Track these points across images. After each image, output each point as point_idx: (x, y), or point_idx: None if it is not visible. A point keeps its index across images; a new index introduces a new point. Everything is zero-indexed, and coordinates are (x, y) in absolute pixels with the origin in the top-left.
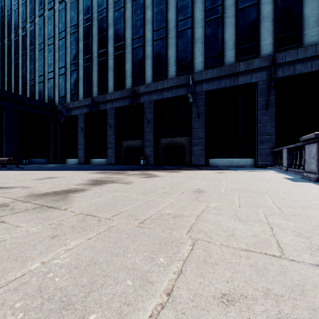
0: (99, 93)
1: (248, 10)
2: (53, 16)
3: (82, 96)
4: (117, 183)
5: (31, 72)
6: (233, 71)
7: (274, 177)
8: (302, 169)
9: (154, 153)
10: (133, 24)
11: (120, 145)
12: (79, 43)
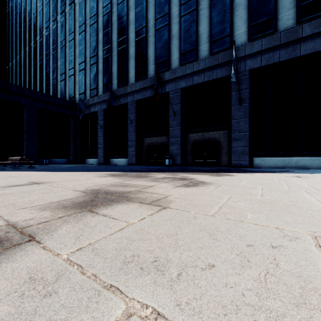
0: (119, 86)
1: None
2: (73, 10)
3: (101, 91)
4: (135, 202)
5: (53, 71)
6: (292, 37)
7: None
8: None
9: (181, 151)
10: (157, 1)
11: (141, 143)
12: (98, 34)
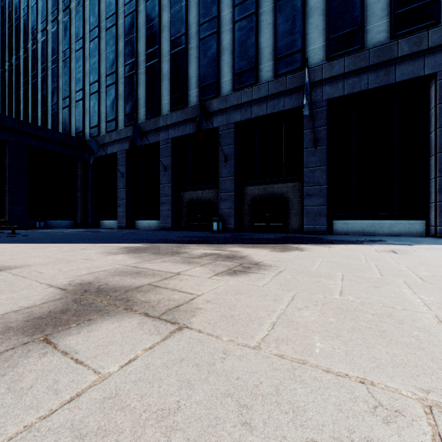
0: (148, 117)
1: None
2: (81, 6)
3: (123, 124)
4: (137, 313)
5: (53, 94)
6: (385, 56)
7: None
8: None
9: (235, 210)
10: None
11: (180, 198)
12: (118, 42)
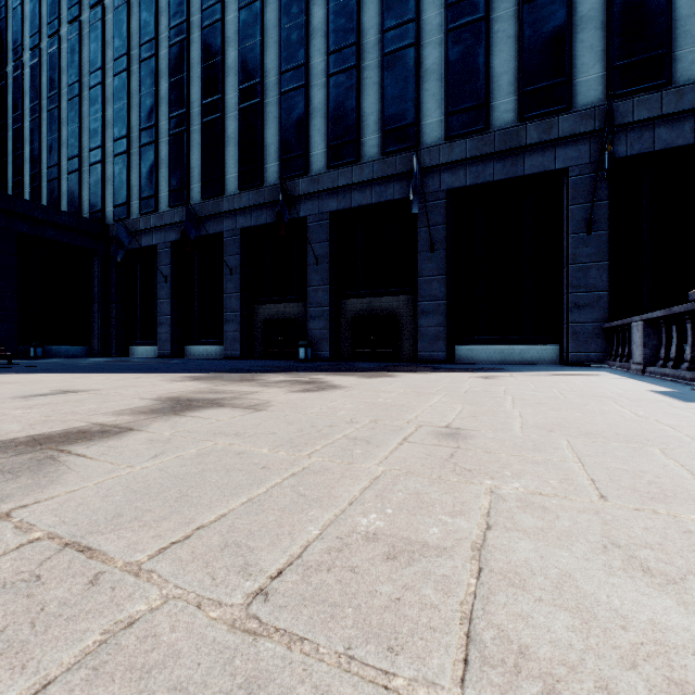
0: (206, 196)
1: (546, 4)
2: (100, 21)
3: (167, 204)
4: (228, 407)
5: (51, 149)
6: (512, 143)
7: (628, 390)
8: (688, 369)
9: (330, 332)
10: (283, 37)
11: (253, 314)
12: (160, 82)
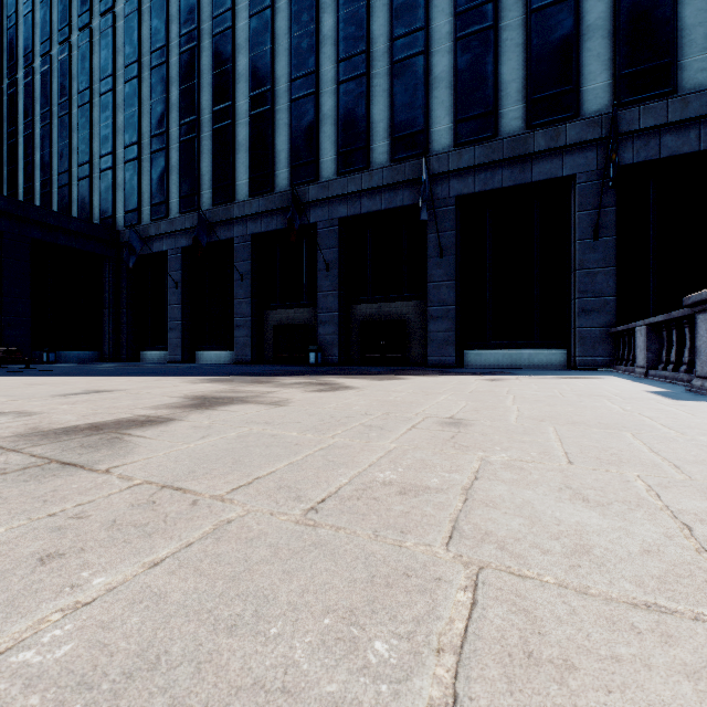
0: (217, 202)
1: (554, 13)
2: (111, 28)
3: (177, 210)
4: (253, 403)
5: (61, 155)
6: (520, 150)
7: (625, 390)
8: (686, 371)
9: (340, 337)
10: (293, 45)
11: (263, 319)
12: (170, 88)
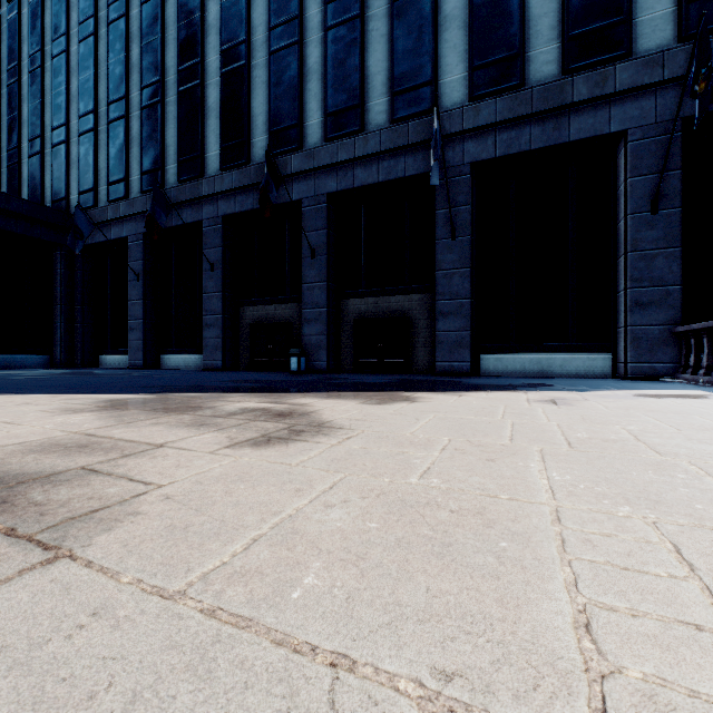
0: (183, 178)
1: None
2: None
3: (138, 189)
4: None
5: (10, 129)
6: (555, 100)
7: None
8: None
9: (328, 338)
10: None
11: (238, 317)
12: (131, 46)
